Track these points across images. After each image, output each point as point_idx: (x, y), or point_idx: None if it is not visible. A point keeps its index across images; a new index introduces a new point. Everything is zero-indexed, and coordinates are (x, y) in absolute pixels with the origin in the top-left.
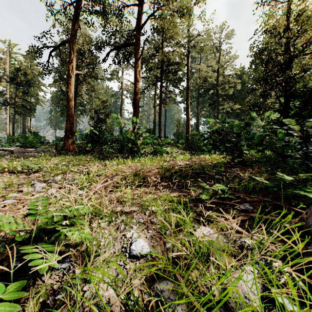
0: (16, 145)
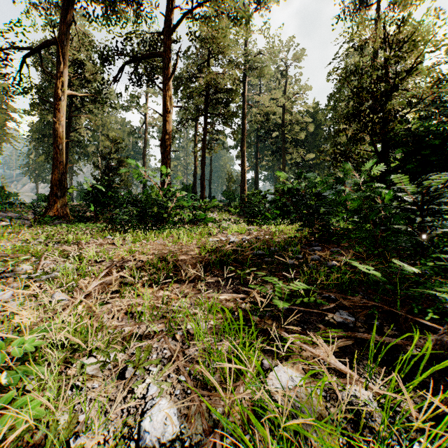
0: None
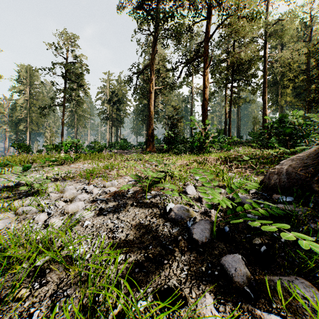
0: (116, 148)
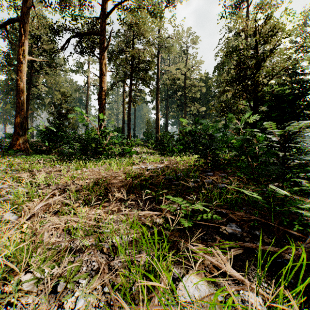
0: None
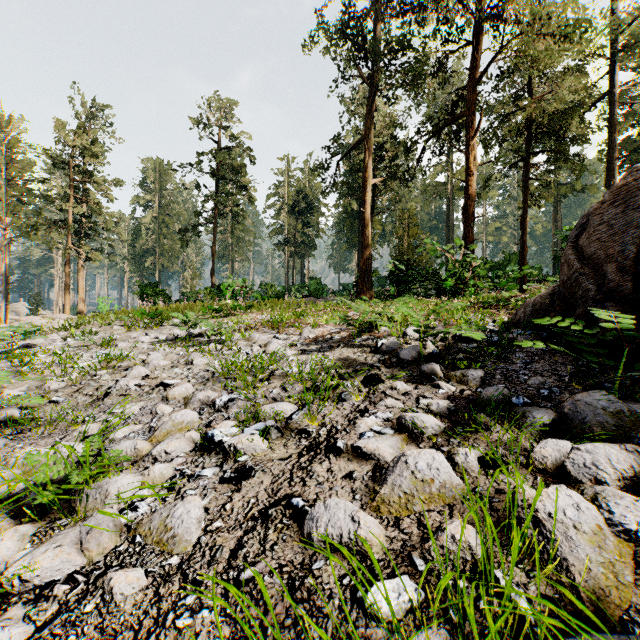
0: (303, 295)
